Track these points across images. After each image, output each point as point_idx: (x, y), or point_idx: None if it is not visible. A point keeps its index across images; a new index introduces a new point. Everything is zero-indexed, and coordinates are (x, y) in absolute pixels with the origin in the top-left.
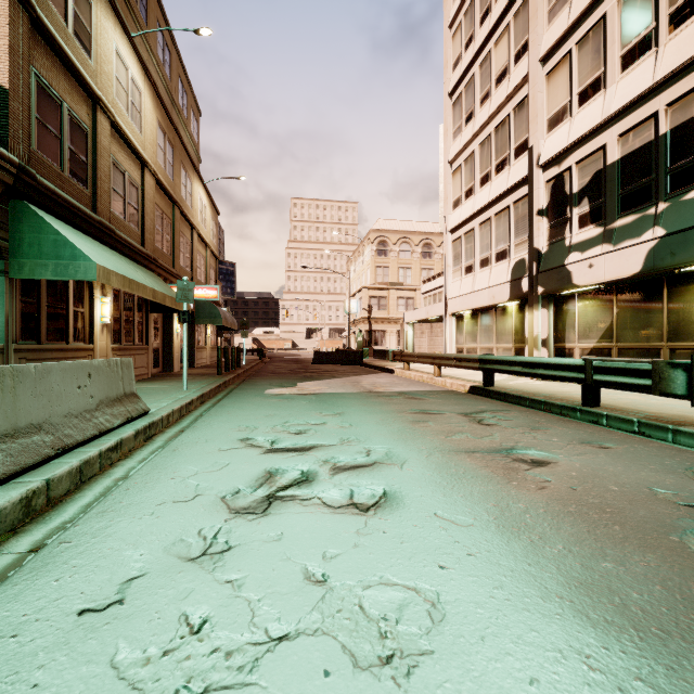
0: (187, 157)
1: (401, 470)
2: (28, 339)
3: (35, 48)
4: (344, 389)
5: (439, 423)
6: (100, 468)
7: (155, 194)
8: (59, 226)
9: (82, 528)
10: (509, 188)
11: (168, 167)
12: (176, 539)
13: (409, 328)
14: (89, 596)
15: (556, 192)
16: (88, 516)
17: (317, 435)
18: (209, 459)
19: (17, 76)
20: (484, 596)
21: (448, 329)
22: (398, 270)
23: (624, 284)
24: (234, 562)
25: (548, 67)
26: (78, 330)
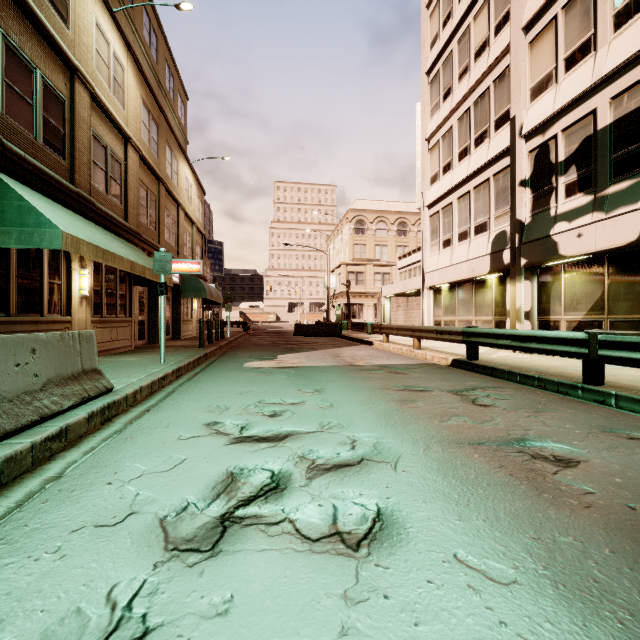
0: (172, 137)
1: (396, 471)
2: None
3: (3, 9)
4: (324, 362)
5: (429, 403)
6: (33, 463)
7: (139, 170)
8: (26, 192)
9: None
10: (489, 160)
11: (153, 145)
12: (69, 608)
13: (386, 301)
14: None
15: (540, 161)
16: None
17: (293, 418)
18: (164, 452)
19: None
20: None
21: (425, 302)
22: (375, 247)
23: (616, 254)
24: None
25: (531, 35)
26: (54, 302)
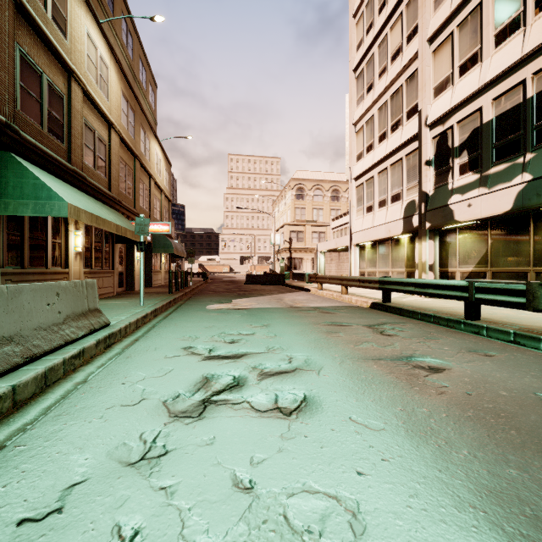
0: (145, 121)
1: (319, 375)
2: (13, 265)
3: (19, 28)
4: (270, 305)
5: (348, 334)
6: (64, 373)
7: (120, 149)
8: (38, 172)
9: (38, 431)
10: (402, 143)
11: (130, 128)
12: (119, 443)
13: (321, 255)
14: (31, 504)
15: (441, 146)
16: (45, 419)
17: (247, 344)
18: (156, 365)
19: (4, 50)
20: (401, 506)
21: (353, 256)
22: (312, 210)
23: (497, 220)
24: (169, 467)
25: (434, 46)
26: (56, 257)
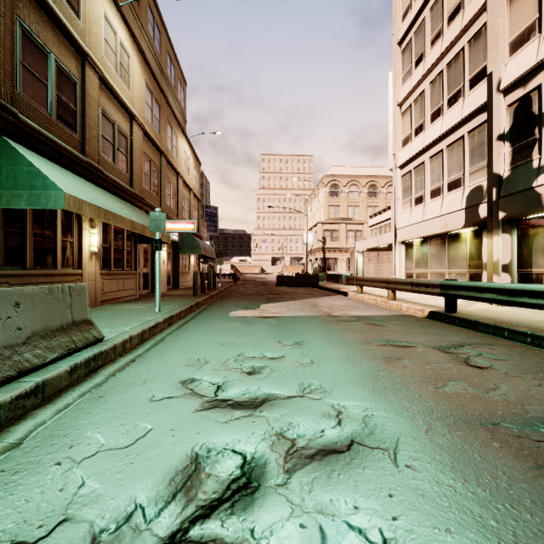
0: (172, 116)
1: (397, 466)
2: (13, 266)
3: None
4: (303, 312)
5: (417, 362)
6: (0, 424)
7: (143, 144)
8: (36, 160)
9: None
10: (463, 118)
11: (155, 122)
12: None
13: (359, 255)
14: None
15: (521, 114)
16: None
17: (272, 377)
18: (130, 418)
19: None
20: None
21: (397, 255)
22: (347, 208)
23: None
24: None
25: None
26: (67, 257)
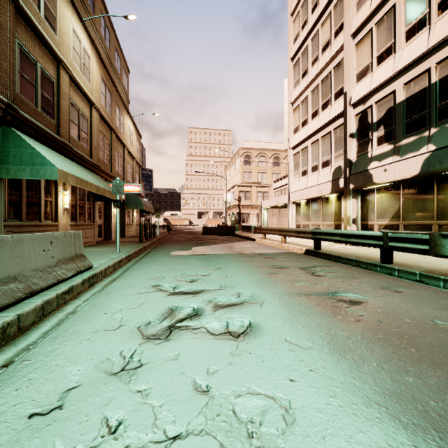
0: (120, 100)
1: (261, 307)
2: (13, 219)
3: (18, 26)
4: (222, 252)
5: (286, 274)
6: (57, 306)
7: (99, 124)
8: (33, 143)
9: (39, 350)
10: (330, 119)
11: (108, 106)
12: (104, 358)
13: (265, 211)
14: (38, 403)
15: (362, 122)
16: (44, 341)
17: (204, 283)
18: (131, 299)
19: (6, 44)
20: (323, 404)
21: (290, 212)
22: (258, 174)
23: (407, 182)
24: (144, 376)
25: (356, 40)
26: (47, 212)
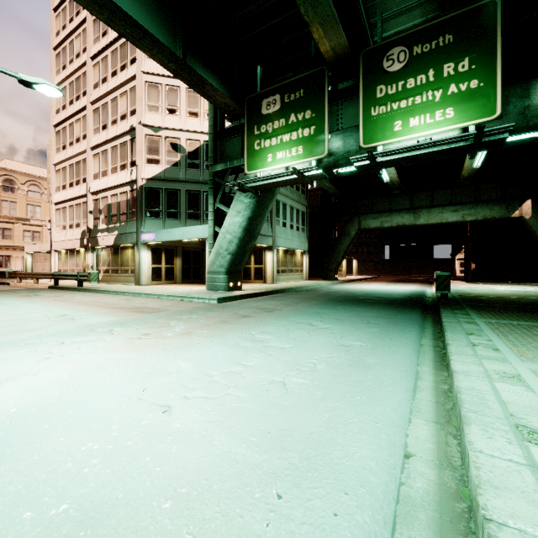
0: None
1: None
2: None
3: None
4: None
5: (15, 294)
6: None
7: None
8: None
9: None
10: (80, 195)
11: None
12: None
13: (28, 256)
14: None
15: (96, 206)
16: None
17: None
18: None
19: None
20: None
21: (53, 258)
22: (27, 206)
23: (112, 247)
24: None
25: (93, 153)
26: None
